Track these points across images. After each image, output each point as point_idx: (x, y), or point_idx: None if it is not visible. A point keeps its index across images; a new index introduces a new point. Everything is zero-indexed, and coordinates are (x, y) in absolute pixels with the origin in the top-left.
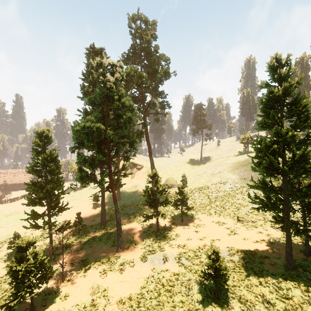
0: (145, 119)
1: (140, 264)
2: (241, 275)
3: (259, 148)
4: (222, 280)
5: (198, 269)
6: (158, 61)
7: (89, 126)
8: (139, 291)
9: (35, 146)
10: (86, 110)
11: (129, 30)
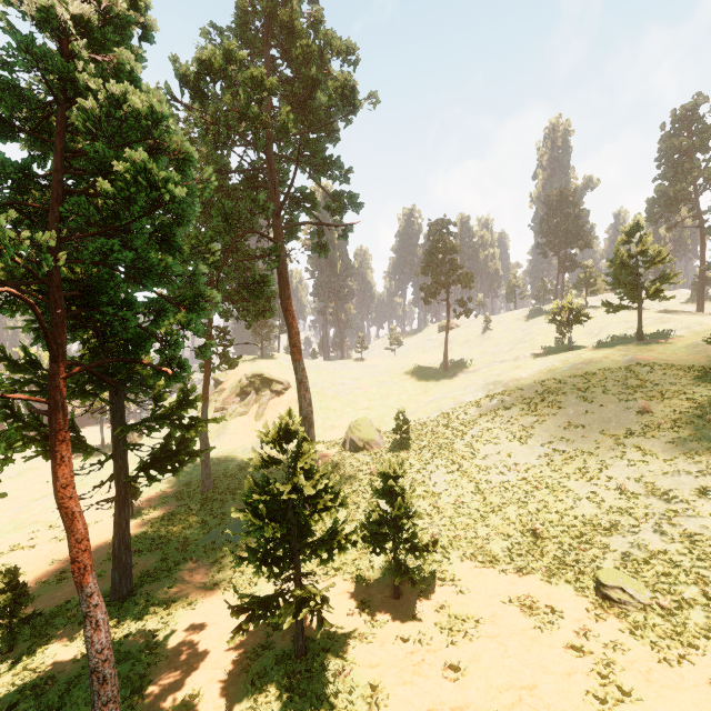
0: (277, 241)
1: None
2: None
3: None
4: None
5: None
6: (323, 67)
7: None
8: None
9: None
10: None
11: None
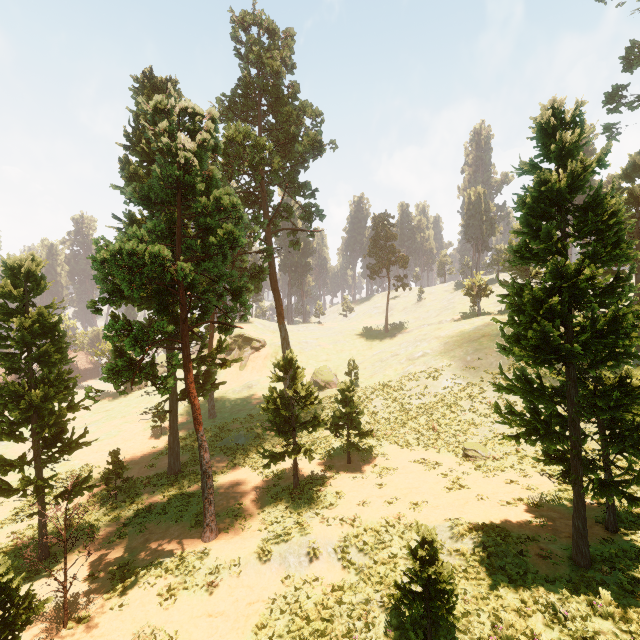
0: (268, 242)
1: (256, 568)
2: (480, 586)
3: (518, 305)
4: (444, 606)
5: (387, 575)
6: (298, 119)
7: (133, 249)
8: (251, 636)
9: (2, 298)
10: (133, 217)
11: (235, 47)
